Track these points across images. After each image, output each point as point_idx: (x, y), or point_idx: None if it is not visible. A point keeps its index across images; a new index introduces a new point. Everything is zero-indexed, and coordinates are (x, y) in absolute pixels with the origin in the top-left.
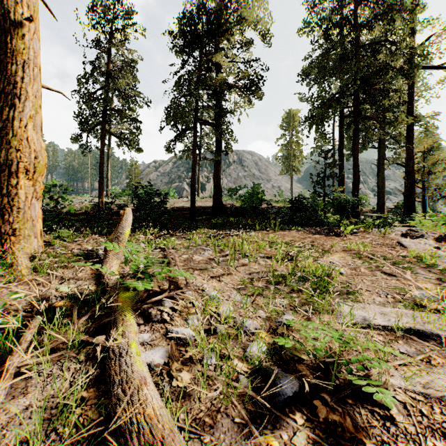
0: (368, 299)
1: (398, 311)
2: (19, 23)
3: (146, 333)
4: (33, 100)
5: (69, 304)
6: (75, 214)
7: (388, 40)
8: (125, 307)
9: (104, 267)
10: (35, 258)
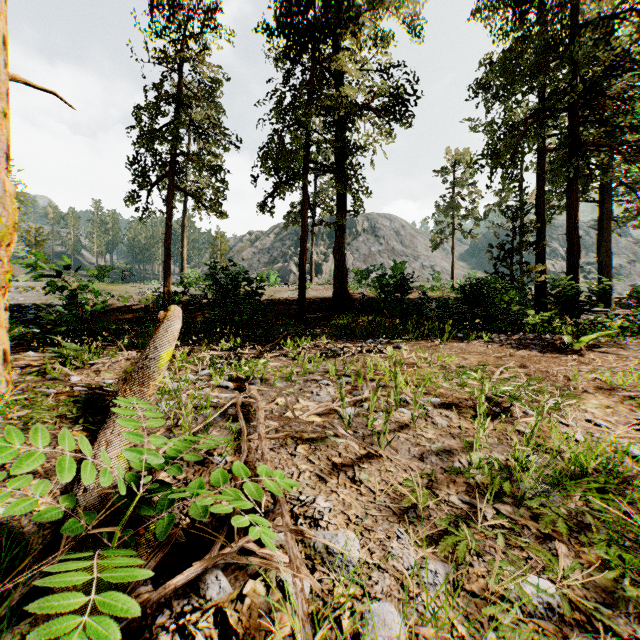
0: None
1: None
2: None
3: None
4: None
5: None
6: (130, 310)
7: (634, 10)
8: None
9: (44, 481)
10: None
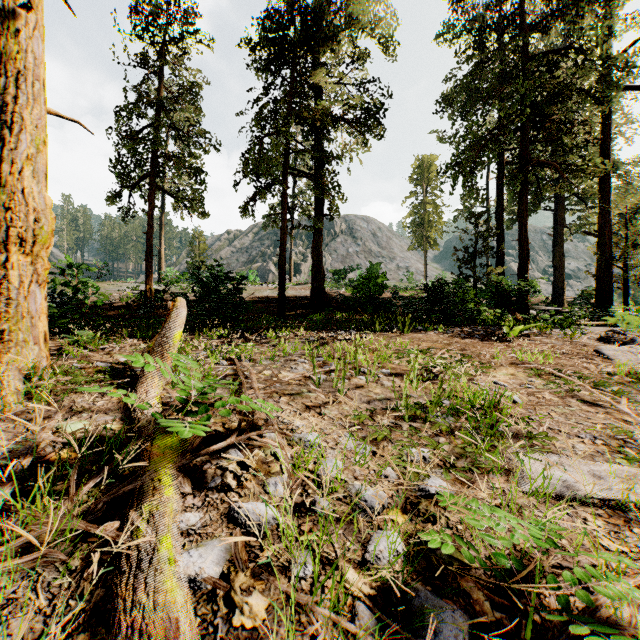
0: (564, 447)
1: (636, 480)
2: (10, 12)
3: (195, 511)
4: (33, 131)
5: (73, 455)
6: (112, 307)
7: (572, 47)
8: (163, 464)
9: (132, 394)
10: (34, 377)
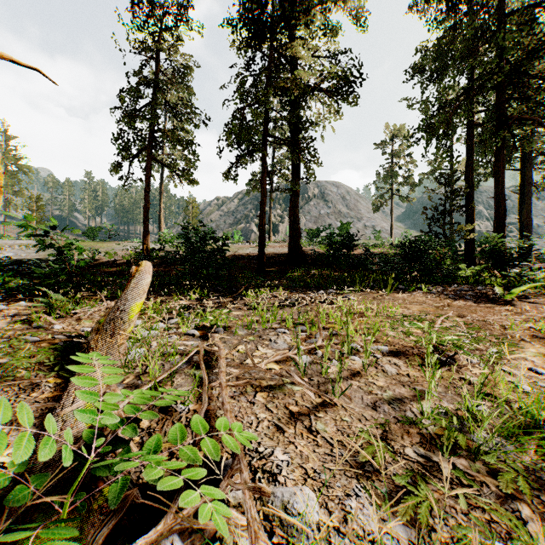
0: None
1: None
2: None
3: None
4: None
5: None
6: (115, 264)
7: None
8: None
9: None
10: None
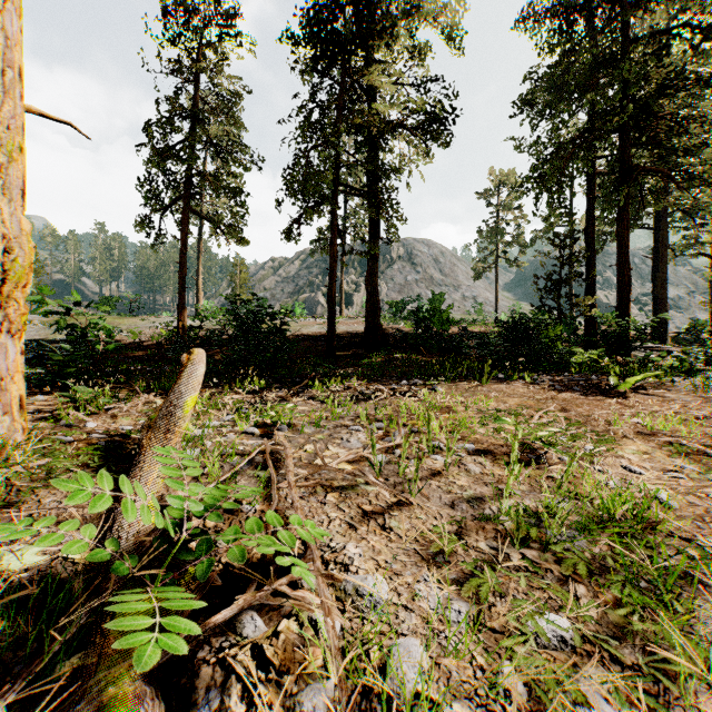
0: None
1: None
2: None
3: None
4: (4, 133)
5: None
6: (141, 347)
7: (688, 26)
8: (122, 667)
9: (88, 527)
10: None
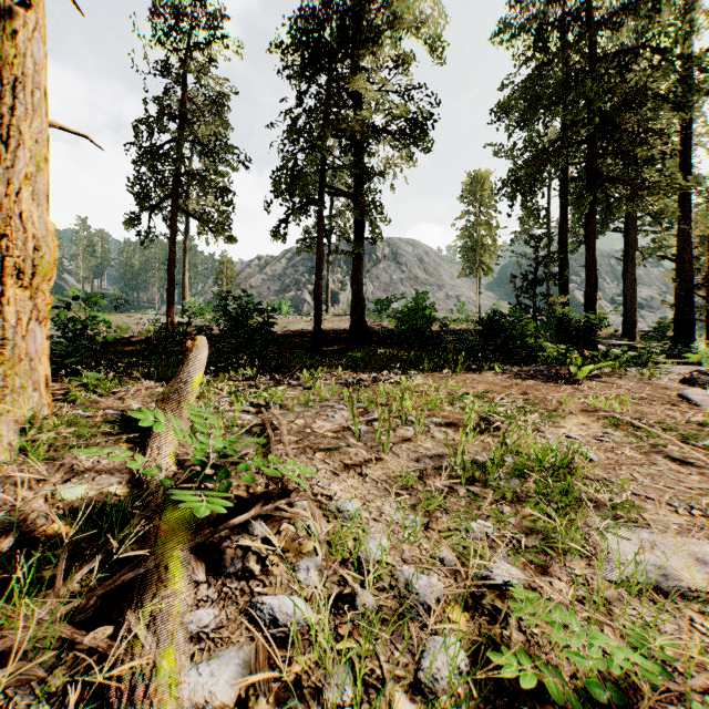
0: (654, 518)
1: None
2: (6, 11)
3: (209, 606)
4: (33, 146)
5: (68, 529)
6: (130, 342)
7: (648, 46)
8: (172, 544)
9: (137, 457)
10: (32, 428)
